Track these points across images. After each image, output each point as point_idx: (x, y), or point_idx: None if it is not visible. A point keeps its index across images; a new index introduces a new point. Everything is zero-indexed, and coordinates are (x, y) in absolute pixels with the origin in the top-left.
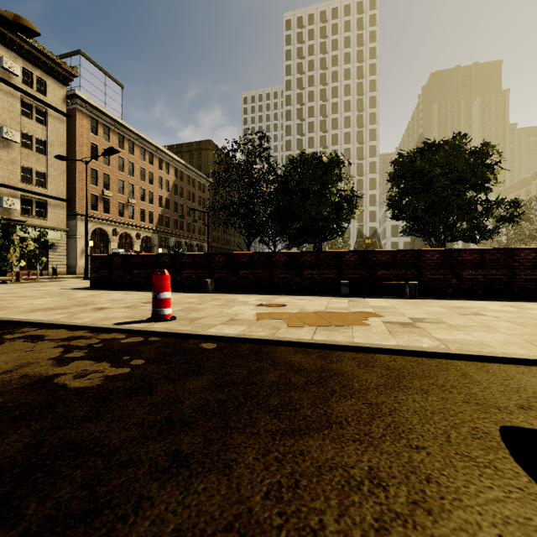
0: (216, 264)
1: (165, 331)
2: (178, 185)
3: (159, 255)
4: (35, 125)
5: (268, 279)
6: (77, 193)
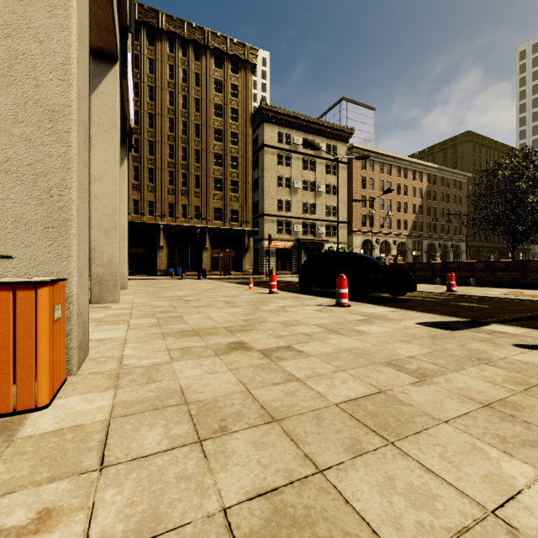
0: (476, 268)
1: (455, 293)
2: (430, 190)
3: (434, 263)
4: (332, 177)
5: (522, 279)
6: (353, 216)
